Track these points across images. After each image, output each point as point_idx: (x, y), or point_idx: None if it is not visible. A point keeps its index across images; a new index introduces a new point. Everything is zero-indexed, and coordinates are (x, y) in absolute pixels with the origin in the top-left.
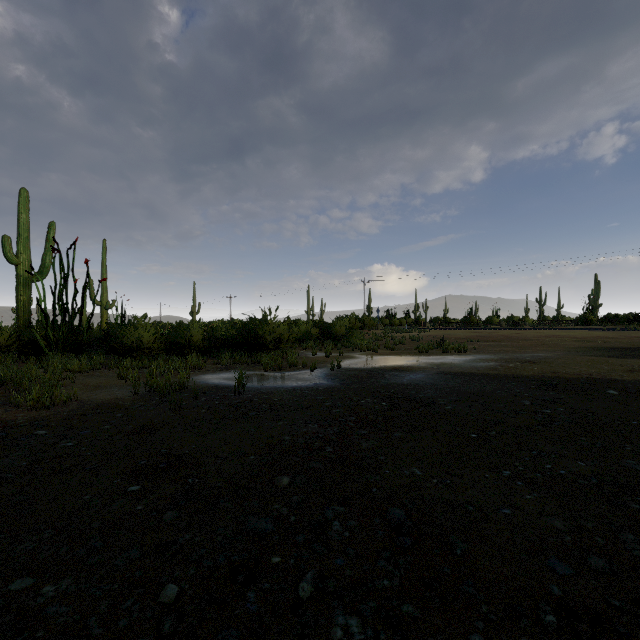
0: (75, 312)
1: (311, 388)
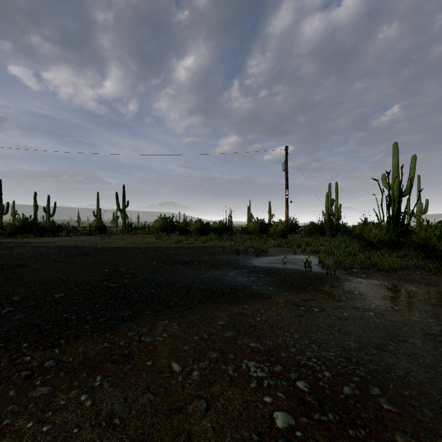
0: (389, 216)
1: (235, 260)
